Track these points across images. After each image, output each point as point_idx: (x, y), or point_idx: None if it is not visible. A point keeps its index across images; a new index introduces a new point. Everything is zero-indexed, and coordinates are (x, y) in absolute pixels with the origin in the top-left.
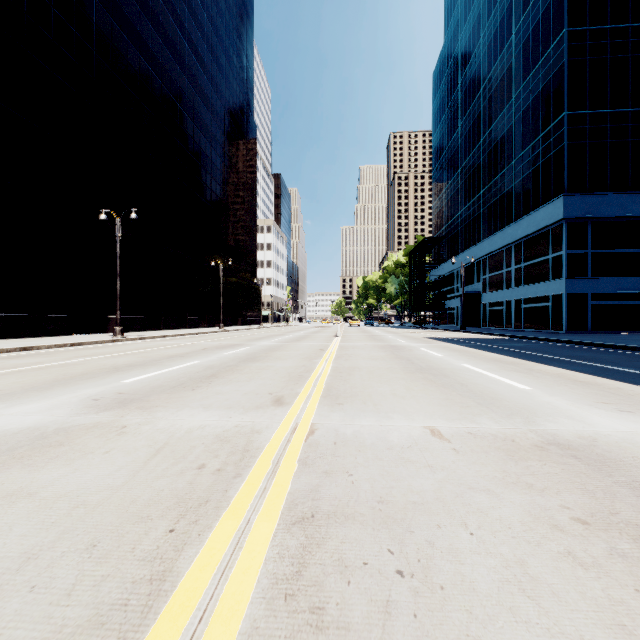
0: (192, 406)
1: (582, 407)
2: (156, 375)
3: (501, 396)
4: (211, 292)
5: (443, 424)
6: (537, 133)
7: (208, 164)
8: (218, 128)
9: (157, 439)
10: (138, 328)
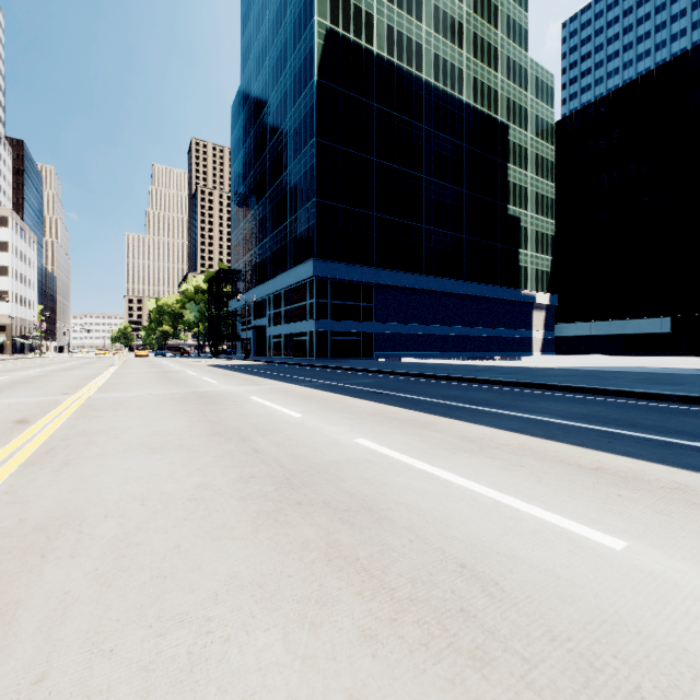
0: (5, 398)
1: (227, 385)
2: None
3: (198, 385)
4: None
5: (156, 392)
6: (301, 206)
7: None
8: None
9: (3, 404)
10: None
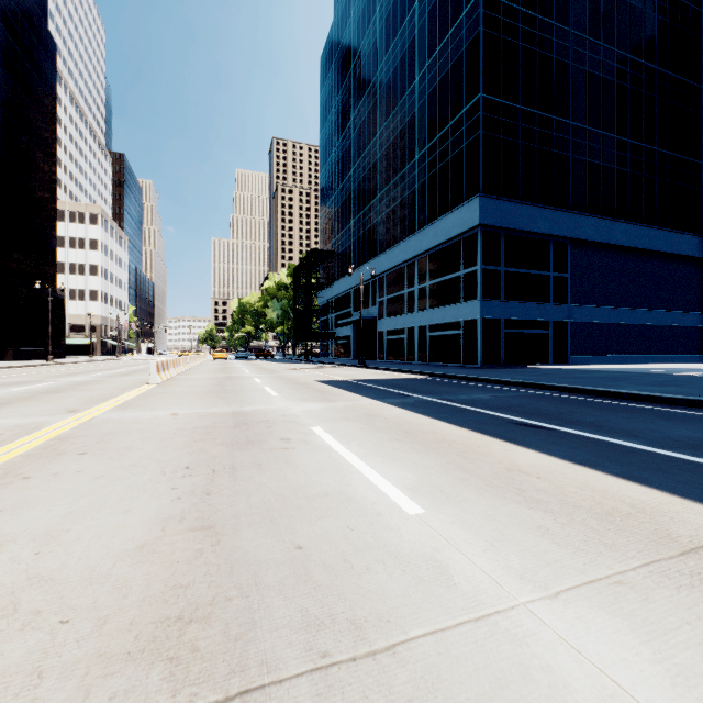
0: None
1: None
2: None
3: None
4: None
5: None
6: (446, 121)
7: None
8: None
9: None
10: None
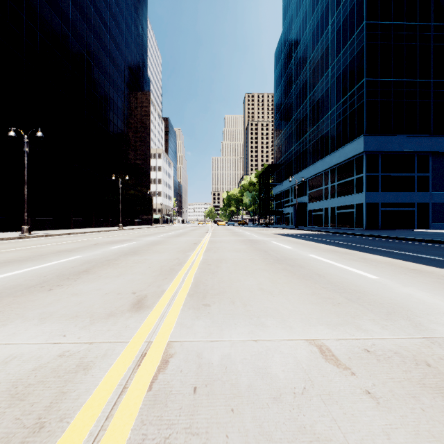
0: (27, 316)
1: None
2: (25, 272)
3: (362, 288)
4: (113, 200)
5: (328, 334)
6: (346, 93)
7: (111, 103)
8: (119, 77)
9: None
10: (50, 227)
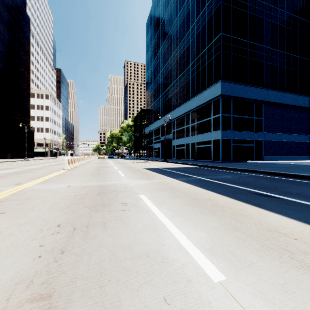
0: None
1: None
2: None
3: None
4: None
5: None
6: (204, 47)
7: None
8: None
9: None
10: None
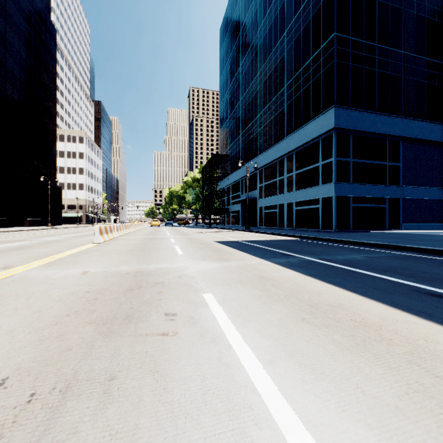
0: None
1: None
2: None
3: None
4: None
5: None
6: (308, 57)
7: None
8: None
9: None
10: None
